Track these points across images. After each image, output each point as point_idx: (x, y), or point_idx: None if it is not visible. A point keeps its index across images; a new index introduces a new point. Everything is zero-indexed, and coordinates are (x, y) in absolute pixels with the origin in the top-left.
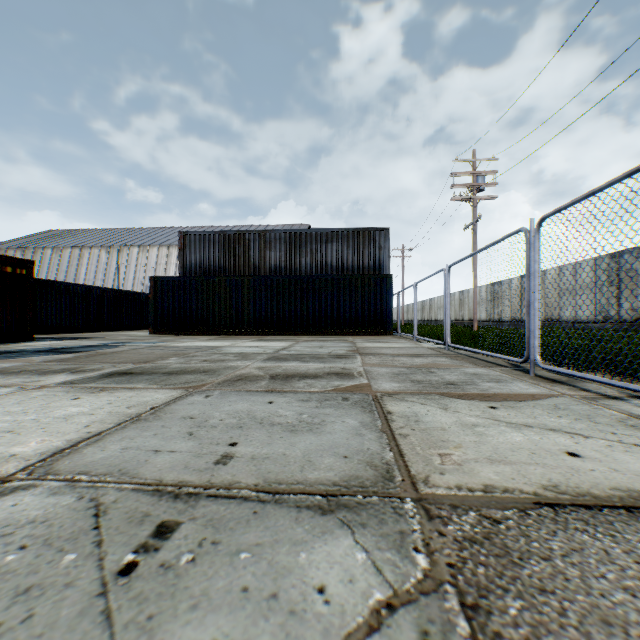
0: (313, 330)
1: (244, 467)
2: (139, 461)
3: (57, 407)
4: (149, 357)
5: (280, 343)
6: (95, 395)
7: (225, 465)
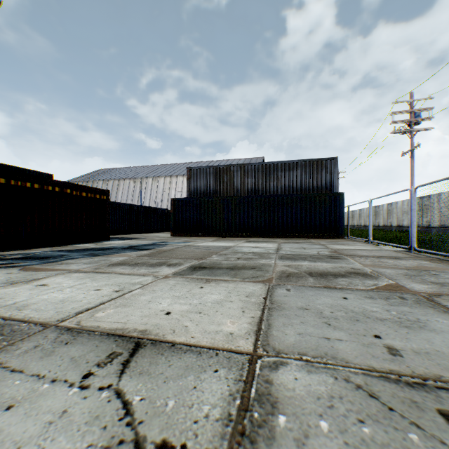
0: (282, 234)
1: (421, 360)
2: (327, 346)
3: (199, 294)
4: (197, 254)
5: (268, 244)
6: (209, 285)
7: (402, 357)
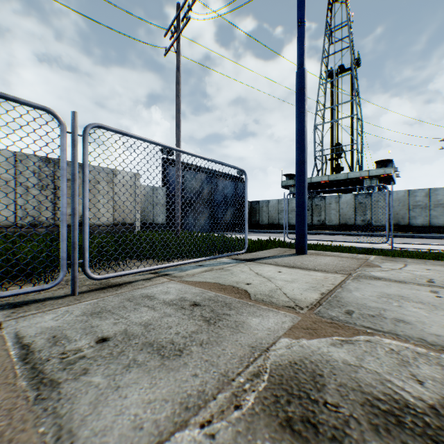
0: None
1: (418, 288)
2: None
3: None
4: None
5: None
6: None
7: (429, 290)
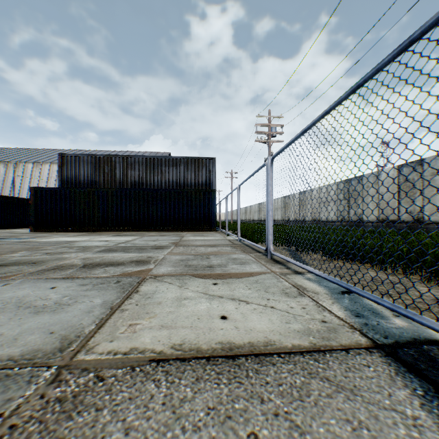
0: (161, 227)
1: None
2: None
3: None
4: (3, 251)
5: (128, 238)
6: None
7: None
